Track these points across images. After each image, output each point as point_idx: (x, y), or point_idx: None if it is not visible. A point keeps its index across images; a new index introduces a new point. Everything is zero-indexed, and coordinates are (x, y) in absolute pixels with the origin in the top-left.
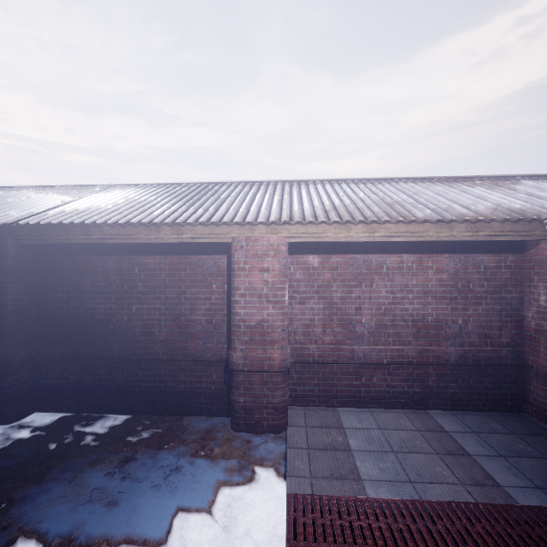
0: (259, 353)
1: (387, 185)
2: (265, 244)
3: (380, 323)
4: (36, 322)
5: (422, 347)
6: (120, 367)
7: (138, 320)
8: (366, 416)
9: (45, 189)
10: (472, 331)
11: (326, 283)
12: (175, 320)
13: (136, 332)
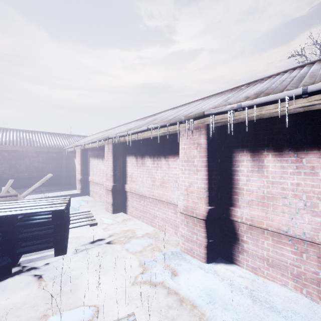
0: None
1: (36, 134)
2: None
3: (27, 169)
4: None
5: (38, 173)
6: None
7: None
8: (21, 189)
9: None
10: (51, 169)
11: (10, 159)
12: None
13: None
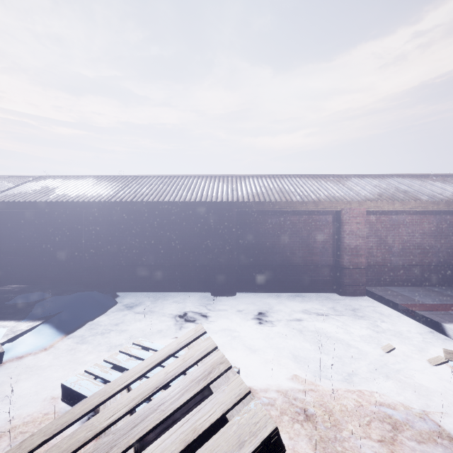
0: (355, 260)
1: (390, 179)
2: (358, 211)
3: (403, 247)
4: (236, 248)
5: (422, 258)
6: (279, 269)
7: (288, 247)
8: (400, 288)
9: (198, 177)
10: (443, 250)
11: (378, 229)
12: (306, 246)
13: (287, 252)
